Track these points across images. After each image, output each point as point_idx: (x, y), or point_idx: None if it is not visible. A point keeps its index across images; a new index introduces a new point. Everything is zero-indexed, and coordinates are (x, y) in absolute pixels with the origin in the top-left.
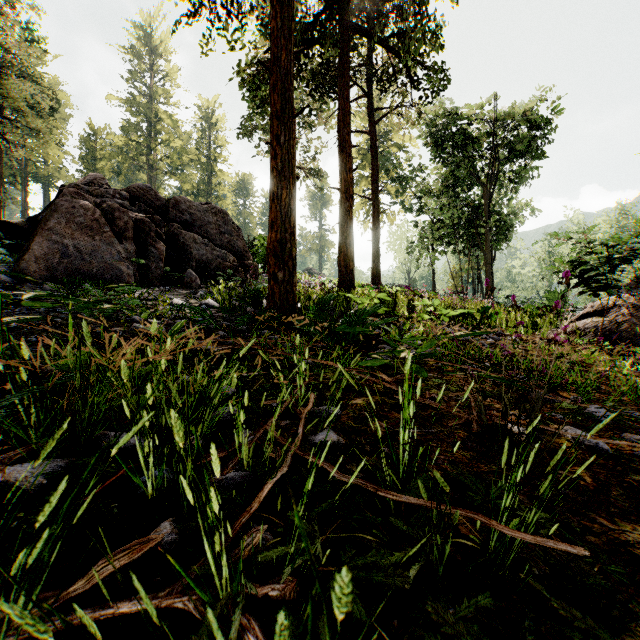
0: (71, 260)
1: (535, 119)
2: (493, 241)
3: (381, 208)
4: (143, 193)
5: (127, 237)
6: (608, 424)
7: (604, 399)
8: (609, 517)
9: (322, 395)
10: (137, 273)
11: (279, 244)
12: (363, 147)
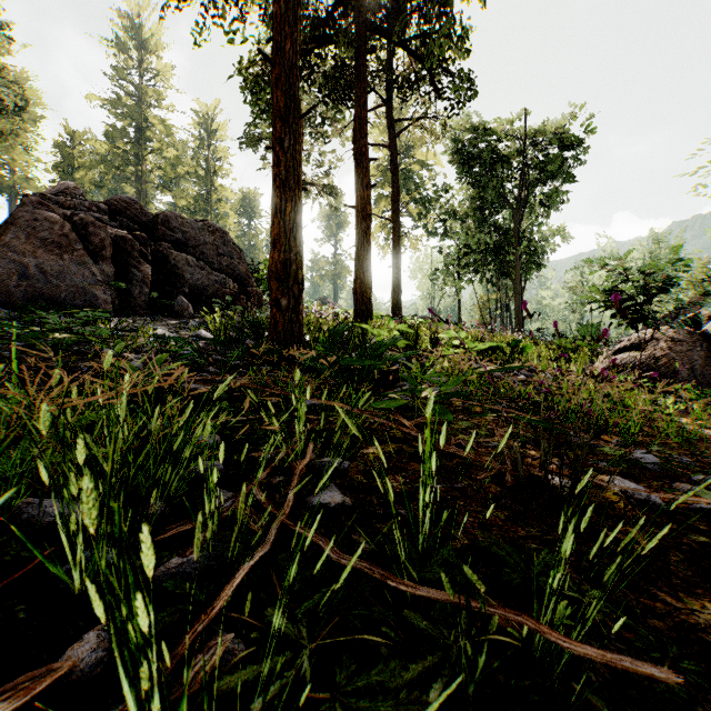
0: (33, 283)
1: (567, 138)
2: (523, 269)
3: (402, 232)
4: (126, 207)
5: (104, 257)
6: (656, 472)
7: (649, 443)
8: (672, 591)
9: (328, 443)
10: (116, 299)
11: (283, 265)
12: (383, 164)
